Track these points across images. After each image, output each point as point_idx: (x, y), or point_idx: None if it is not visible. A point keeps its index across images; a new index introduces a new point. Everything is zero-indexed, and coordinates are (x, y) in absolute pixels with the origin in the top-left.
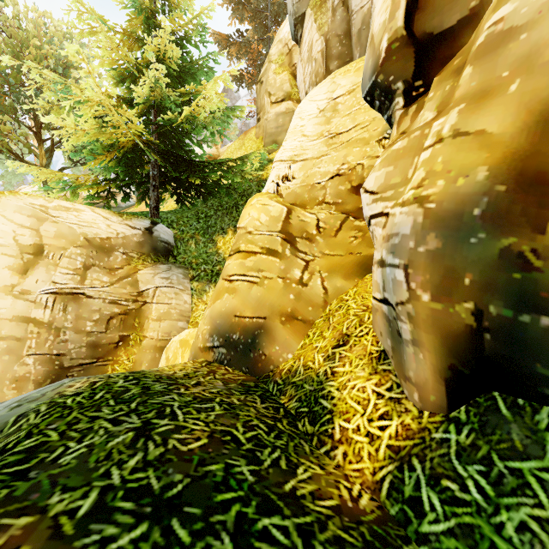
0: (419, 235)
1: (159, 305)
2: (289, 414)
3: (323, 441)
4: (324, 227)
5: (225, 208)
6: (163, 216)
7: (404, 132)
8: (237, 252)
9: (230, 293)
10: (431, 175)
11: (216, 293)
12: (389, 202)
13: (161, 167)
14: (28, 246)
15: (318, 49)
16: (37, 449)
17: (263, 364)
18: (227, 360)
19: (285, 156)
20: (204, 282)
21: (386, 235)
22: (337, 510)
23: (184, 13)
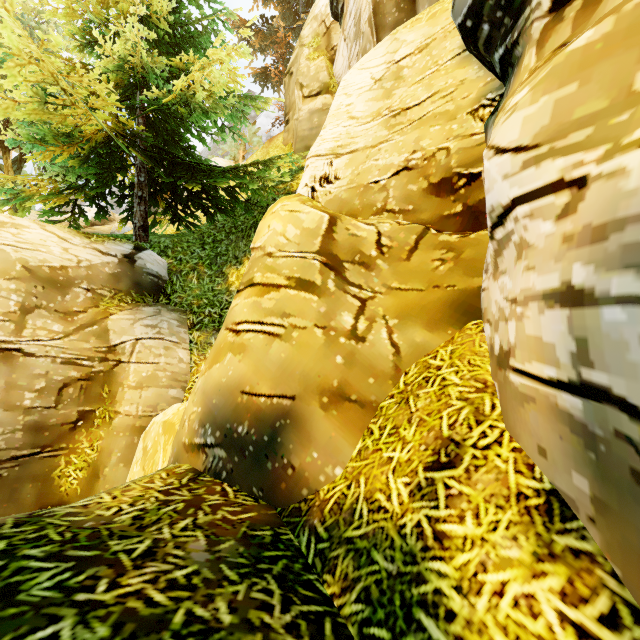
0: None
1: (139, 366)
2: None
3: None
4: (389, 245)
5: (240, 230)
6: (154, 240)
7: (566, 43)
8: (249, 286)
9: (235, 353)
10: None
11: (214, 352)
12: (587, 150)
13: (152, 173)
14: None
15: (367, 18)
16: None
17: (290, 484)
18: (227, 472)
19: (323, 149)
20: (209, 332)
21: (583, 229)
22: None
23: None
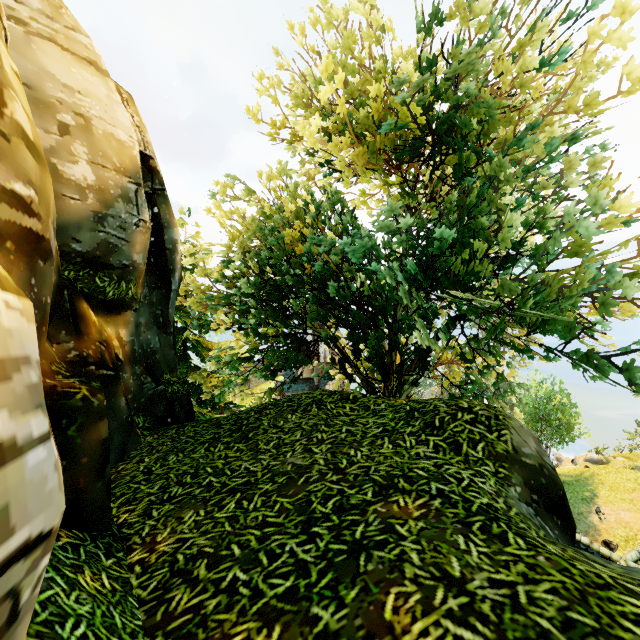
0: None
1: None
2: None
3: None
4: None
5: None
6: None
7: None
8: None
9: None
10: None
11: None
12: None
13: None
14: None
15: None
16: (498, 538)
17: None
18: None
19: None
20: None
21: None
22: (225, 639)
23: None
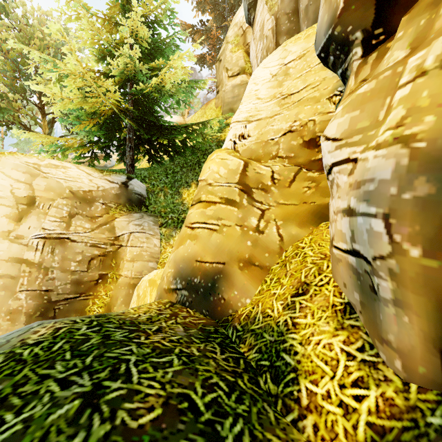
0: (404, 179)
1: (132, 248)
2: (249, 367)
3: (289, 406)
4: (279, 179)
5: (189, 165)
6: (137, 172)
7: (365, 79)
8: (198, 202)
9: (192, 240)
10: (414, 112)
11: (180, 239)
12: (358, 146)
13: (136, 131)
14: (23, 198)
15: (269, 27)
16: None
17: (222, 307)
18: (189, 302)
19: (241, 117)
20: (171, 228)
21: (354, 182)
22: None
23: (155, 0)
